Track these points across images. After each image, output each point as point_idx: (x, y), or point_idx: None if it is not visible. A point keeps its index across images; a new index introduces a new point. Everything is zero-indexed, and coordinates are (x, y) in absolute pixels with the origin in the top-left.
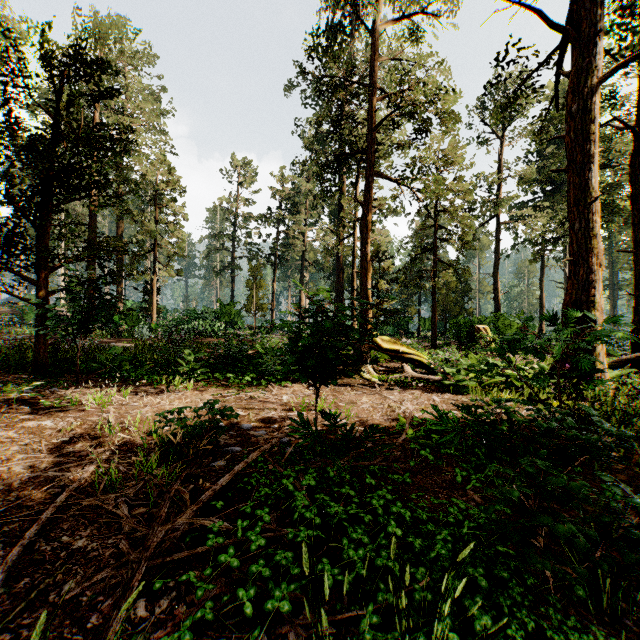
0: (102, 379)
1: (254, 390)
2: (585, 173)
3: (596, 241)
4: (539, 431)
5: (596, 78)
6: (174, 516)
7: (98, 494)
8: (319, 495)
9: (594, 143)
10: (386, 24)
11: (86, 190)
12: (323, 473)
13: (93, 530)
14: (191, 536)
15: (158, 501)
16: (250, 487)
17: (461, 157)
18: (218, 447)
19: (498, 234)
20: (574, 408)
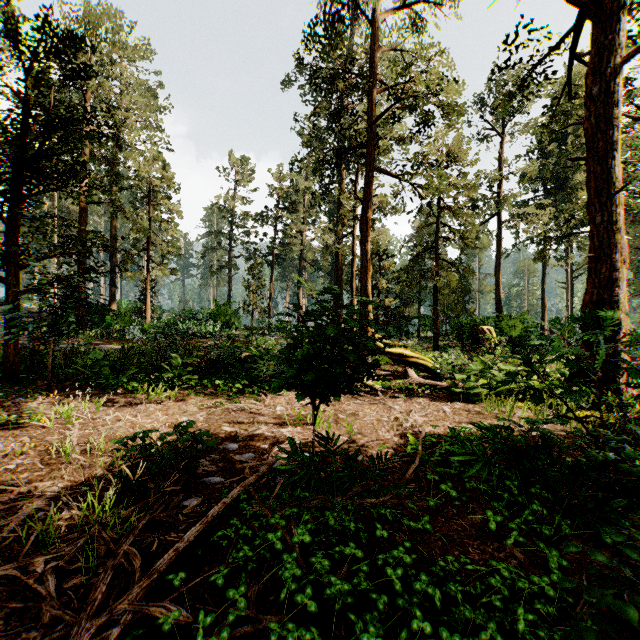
0: (79, 386)
1: (245, 399)
2: (607, 161)
3: (619, 235)
4: (589, 463)
5: (619, 57)
6: (119, 591)
7: (21, 558)
8: (315, 558)
9: (617, 128)
10: (387, 13)
11: (63, 180)
12: (321, 517)
13: (0, 619)
14: (132, 635)
15: (98, 570)
16: (226, 542)
17: (464, 152)
18: (194, 477)
19: (500, 233)
20: (608, 423)
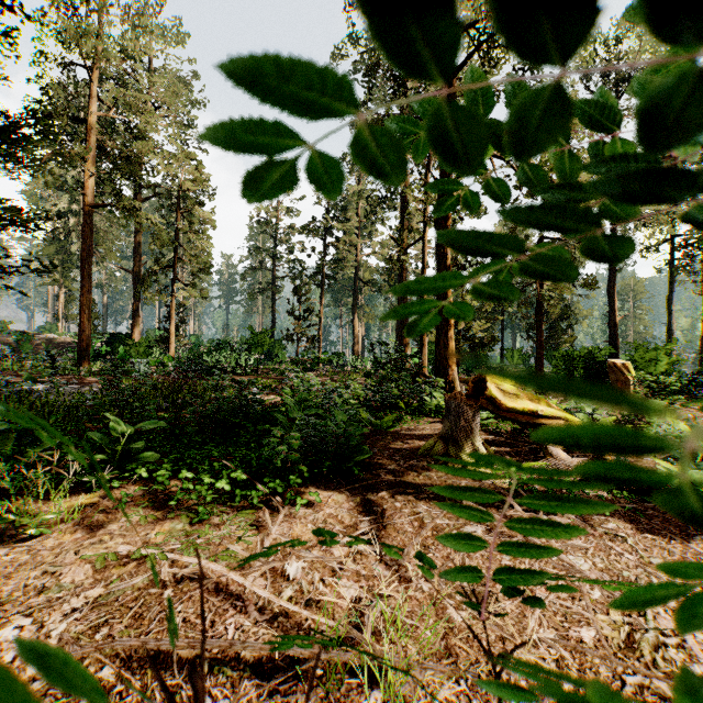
0: None
1: (228, 522)
2: None
3: None
4: None
5: None
6: None
7: None
8: None
9: None
10: None
11: None
12: None
13: None
14: None
15: None
16: None
17: None
18: None
19: None
20: None
